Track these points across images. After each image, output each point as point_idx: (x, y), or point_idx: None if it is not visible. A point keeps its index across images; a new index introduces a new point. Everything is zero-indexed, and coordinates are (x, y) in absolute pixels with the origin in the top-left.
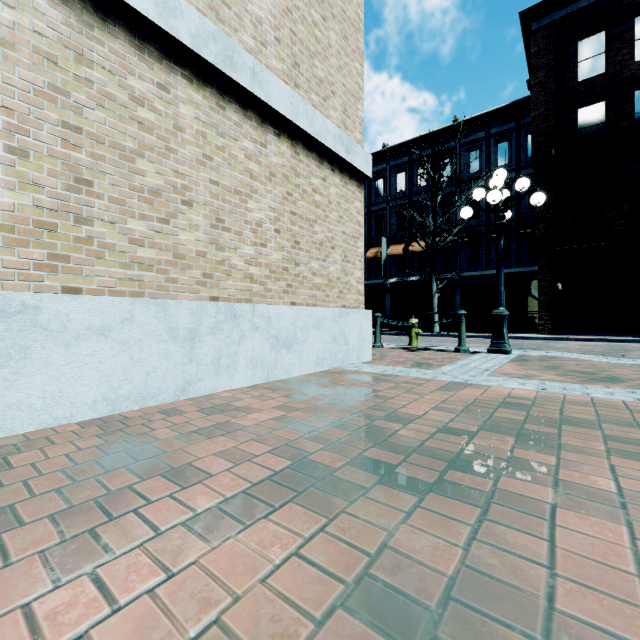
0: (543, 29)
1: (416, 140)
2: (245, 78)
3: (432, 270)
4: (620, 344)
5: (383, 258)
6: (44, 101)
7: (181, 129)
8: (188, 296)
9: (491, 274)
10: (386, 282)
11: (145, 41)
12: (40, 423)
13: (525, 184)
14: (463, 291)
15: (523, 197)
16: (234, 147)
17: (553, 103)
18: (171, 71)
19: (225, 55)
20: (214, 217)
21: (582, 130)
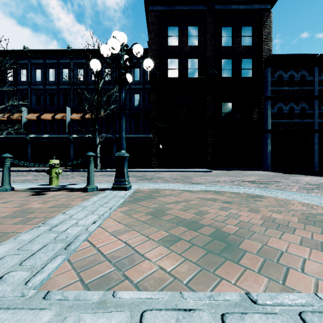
0: (154, 12)
1: (90, 51)
2: None
3: (96, 129)
4: (185, 173)
5: (68, 120)
6: None
7: None
8: None
9: (131, 137)
10: (70, 136)
11: None
12: None
13: (140, 49)
14: (117, 145)
15: (139, 60)
16: None
17: (158, 51)
18: None
19: None
20: None
21: (169, 69)
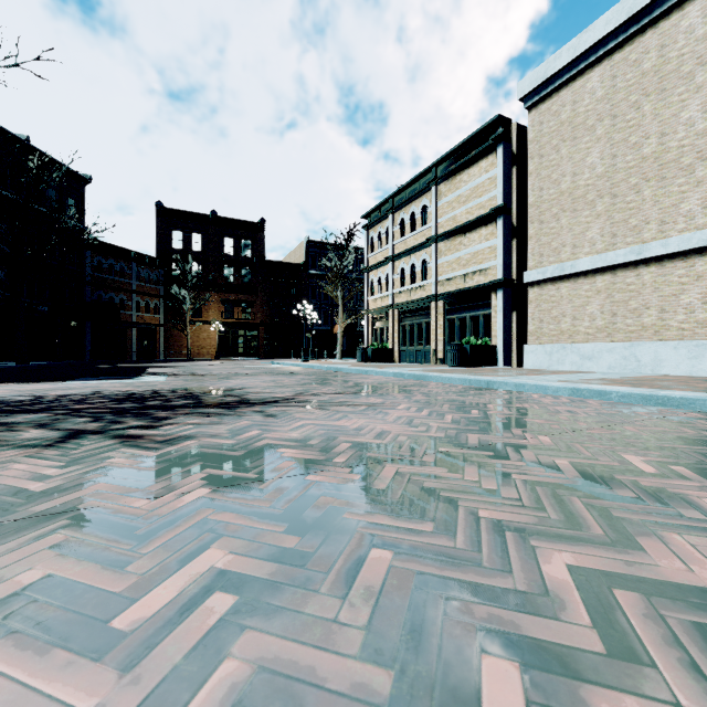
0: None
1: None
2: None
3: None
4: None
5: None
6: None
7: None
8: None
9: None
10: None
11: None
12: (706, 375)
13: None
14: None
15: None
16: None
17: None
18: None
19: None
20: None
21: None
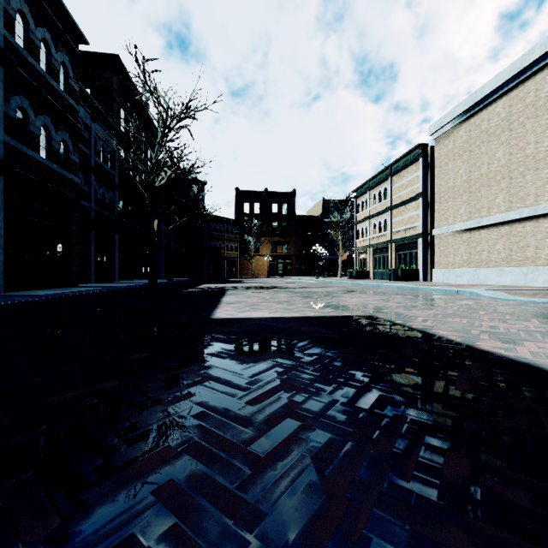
0: None
1: None
2: (541, 211)
3: None
4: None
5: None
6: (506, 241)
7: (527, 232)
8: (529, 266)
9: None
10: None
11: (520, 221)
12: (504, 284)
13: None
14: None
15: None
16: (541, 228)
17: None
18: (525, 222)
19: (534, 211)
20: (535, 247)
21: None
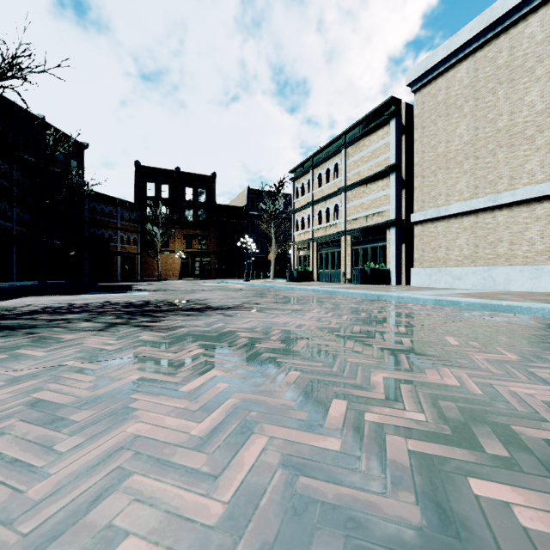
0: None
1: None
2: None
3: None
4: None
5: None
6: (547, 225)
7: None
8: None
9: None
10: None
11: None
12: (543, 291)
13: None
14: None
15: None
16: None
17: None
18: None
19: None
20: None
21: None
